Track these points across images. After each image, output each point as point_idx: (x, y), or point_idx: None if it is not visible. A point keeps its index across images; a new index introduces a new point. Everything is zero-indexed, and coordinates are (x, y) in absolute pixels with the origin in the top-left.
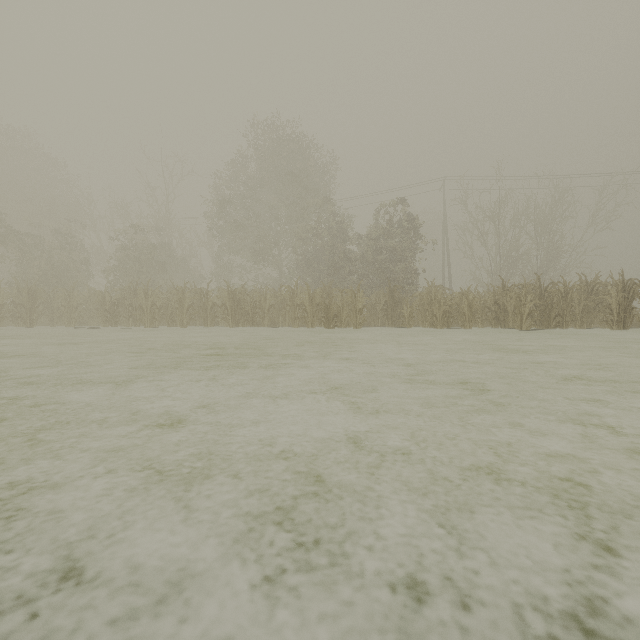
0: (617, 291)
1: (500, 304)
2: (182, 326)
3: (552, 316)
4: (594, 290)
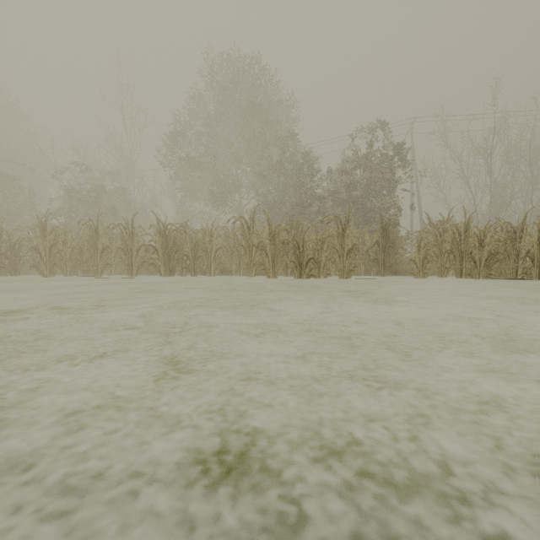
0: None
1: None
2: (95, 275)
3: None
4: None
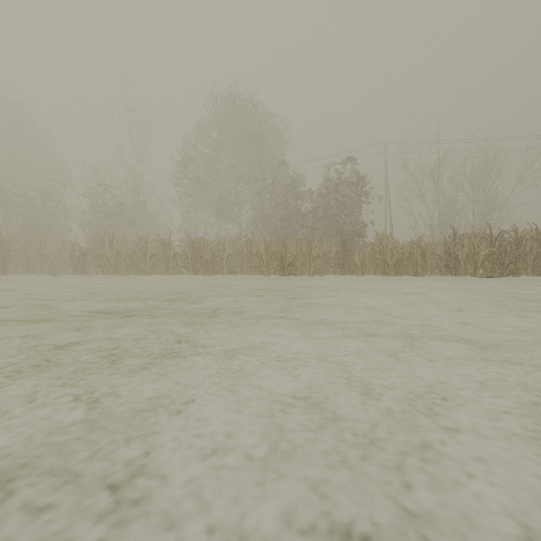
0: None
1: (451, 252)
2: (145, 274)
3: (505, 264)
4: None
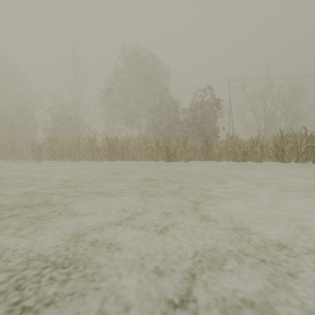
0: None
1: (279, 146)
2: (78, 160)
3: None
4: None
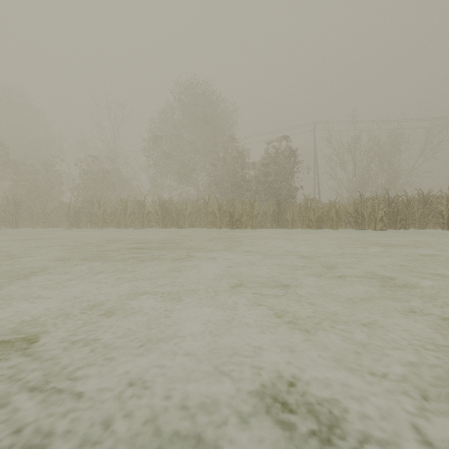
0: (448, 201)
1: (359, 211)
2: (125, 228)
3: (398, 220)
4: (429, 201)
